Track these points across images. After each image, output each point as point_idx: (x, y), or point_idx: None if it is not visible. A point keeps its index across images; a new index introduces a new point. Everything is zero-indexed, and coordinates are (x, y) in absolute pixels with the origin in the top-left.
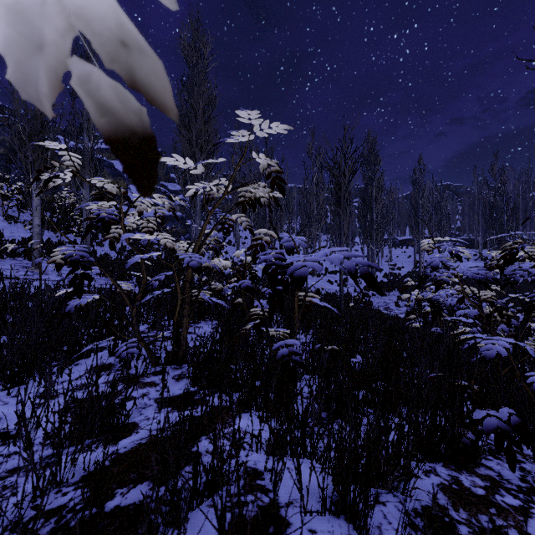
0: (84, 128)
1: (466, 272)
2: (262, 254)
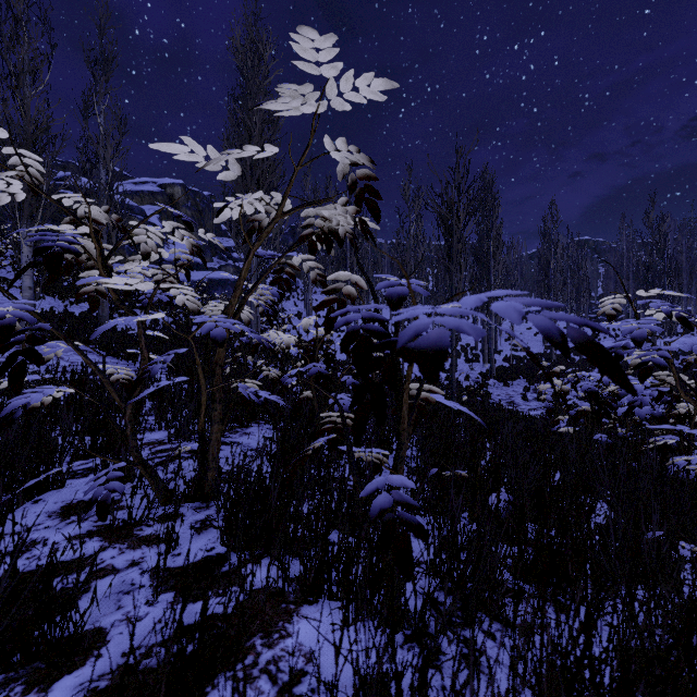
0: (100, 157)
1: (696, 347)
2: (340, 312)
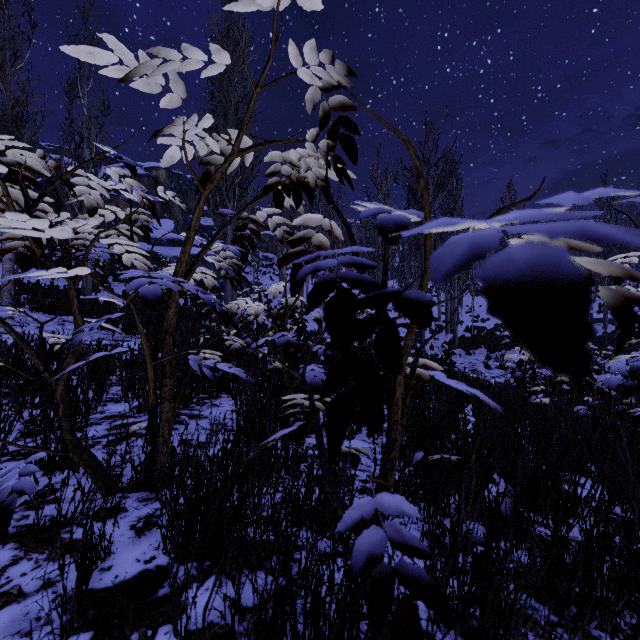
0: (84, 137)
1: None
2: (307, 257)
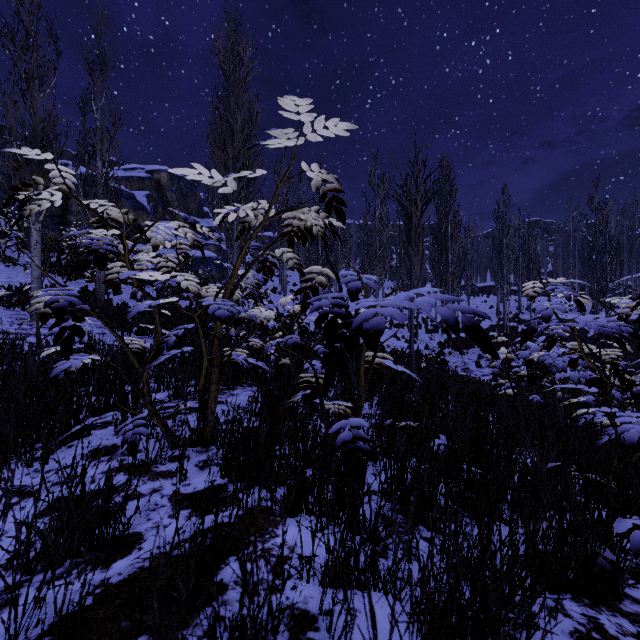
0: (97, 149)
1: (589, 324)
2: (314, 299)
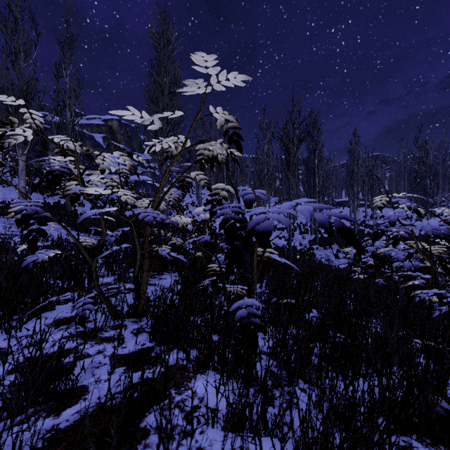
0: (67, 104)
1: (425, 227)
2: (218, 208)
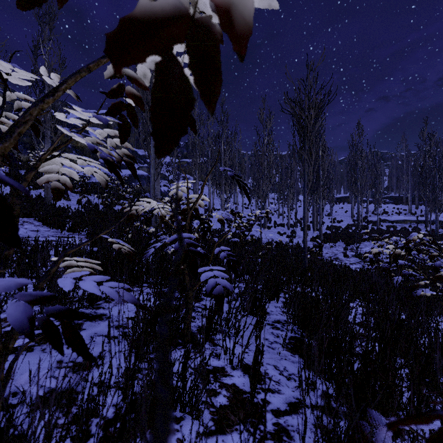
0: (45, 84)
1: None
2: None
